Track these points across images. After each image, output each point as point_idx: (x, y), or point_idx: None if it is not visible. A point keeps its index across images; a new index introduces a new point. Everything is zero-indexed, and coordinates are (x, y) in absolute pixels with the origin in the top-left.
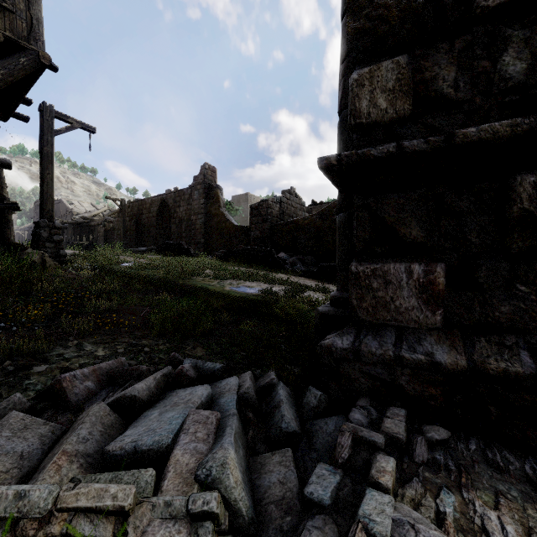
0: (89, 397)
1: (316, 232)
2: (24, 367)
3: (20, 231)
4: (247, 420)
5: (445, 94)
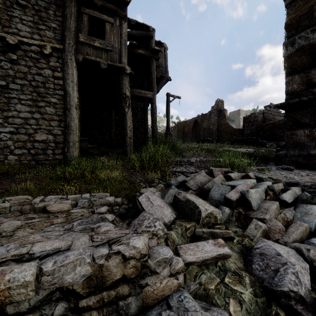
0: None
1: None
2: None
3: None
4: None
5: None
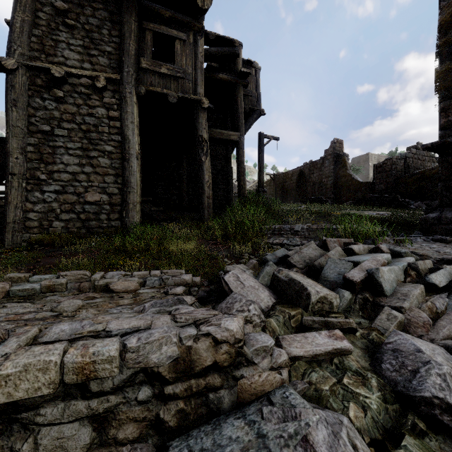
0: None
1: None
2: None
3: None
4: None
5: None
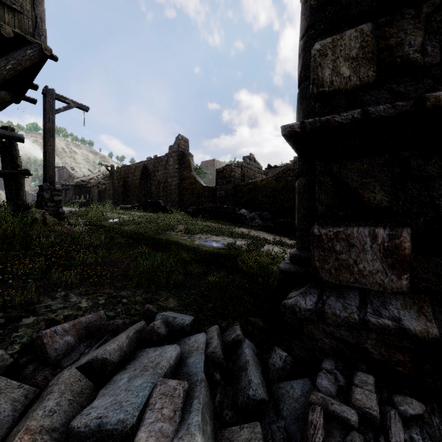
0: (68, 351)
1: (272, 192)
2: (15, 318)
3: (33, 191)
4: (215, 382)
5: (412, 59)
